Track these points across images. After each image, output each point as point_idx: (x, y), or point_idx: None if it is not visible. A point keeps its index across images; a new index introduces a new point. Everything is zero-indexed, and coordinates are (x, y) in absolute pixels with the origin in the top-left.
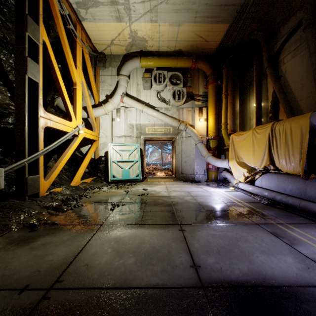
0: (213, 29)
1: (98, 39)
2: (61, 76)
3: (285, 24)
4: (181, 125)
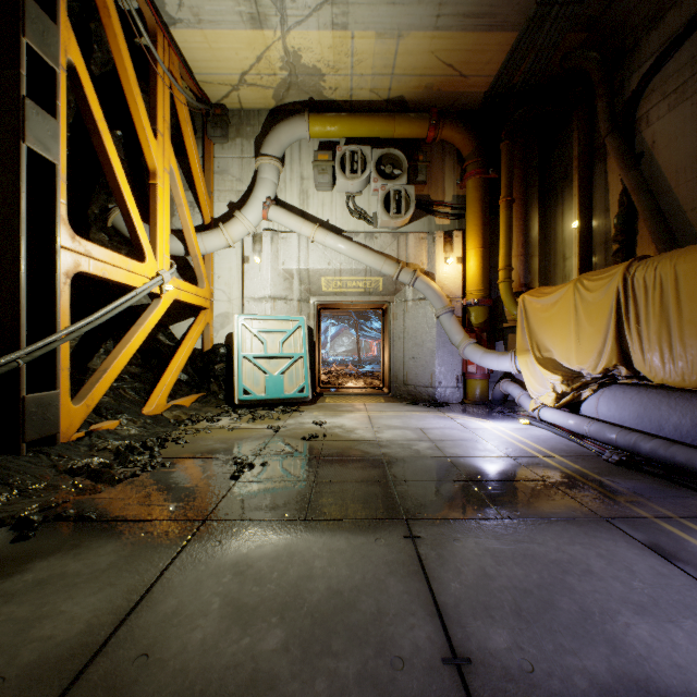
0: (478, 46)
1: (210, 72)
2: (124, 157)
3: (653, 30)
4: (403, 273)
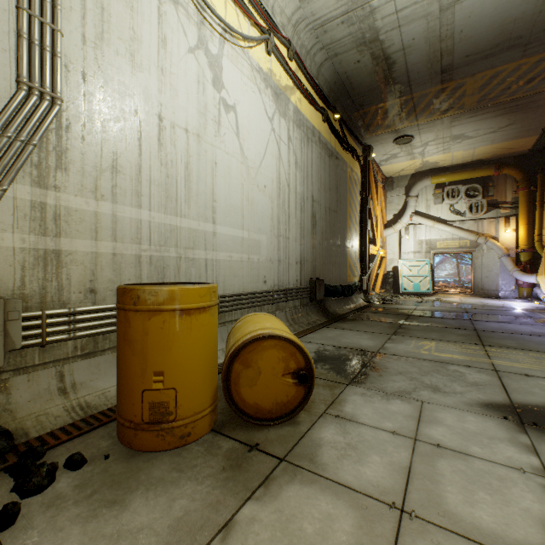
0: (517, 142)
1: (389, 171)
2: None
3: None
4: (479, 239)
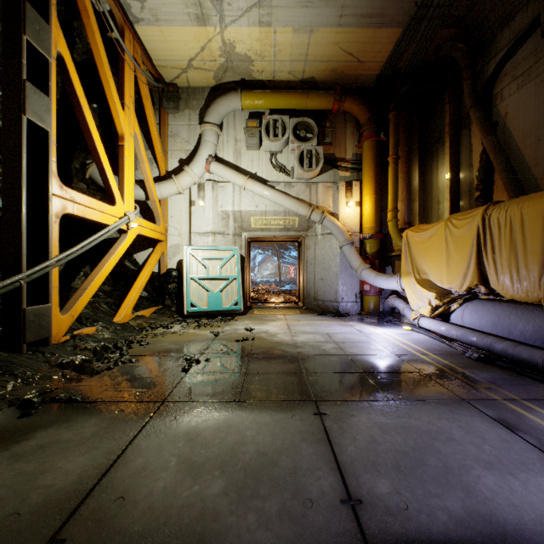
0: (372, 39)
1: (165, 58)
2: (99, 124)
3: (506, 27)
4: (314, 213)
